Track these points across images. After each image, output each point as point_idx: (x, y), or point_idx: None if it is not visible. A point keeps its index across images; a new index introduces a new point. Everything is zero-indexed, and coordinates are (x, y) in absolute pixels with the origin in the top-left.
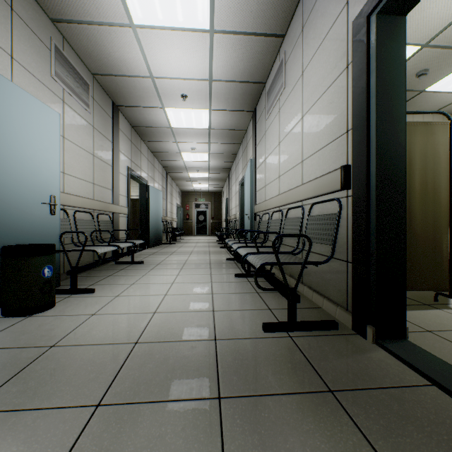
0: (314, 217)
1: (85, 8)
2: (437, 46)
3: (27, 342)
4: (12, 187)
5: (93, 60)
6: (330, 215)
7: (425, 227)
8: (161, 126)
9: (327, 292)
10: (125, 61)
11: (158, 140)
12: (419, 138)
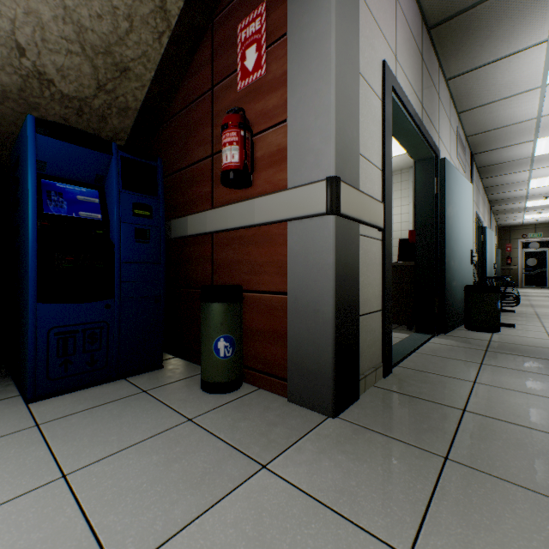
0: None
1: (497, 94)
2: None
3: (527, 344)
4: (462, 246)
5: (475, 126)
6: None
7: None
8: (517, 159)
9: None
10: (512, 115)
11: (502, 174)
12: None
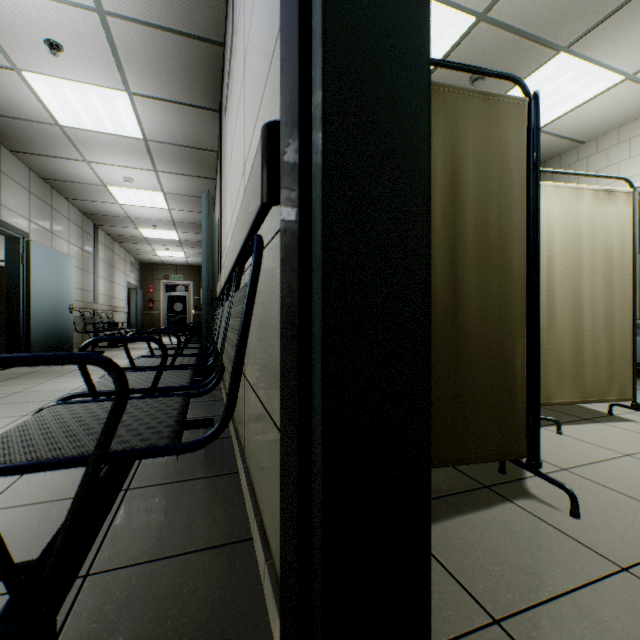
0: (236, 296)
1: None
2: (499, 23)
3: None
4: None
5: None
6: (245, 286)
7: (485, 322)
8: (35, 119)
9: (262, 499)
10: None
11: (45, 153)
12: (473, 125)
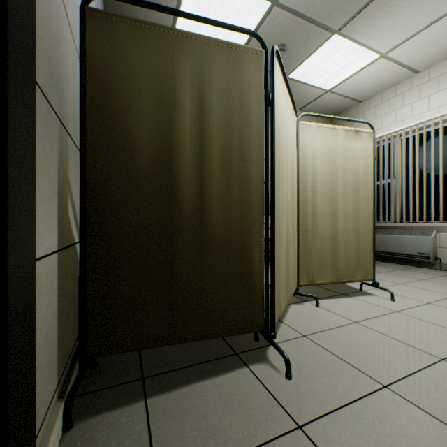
0: None
1: None
2: (288, 9)
3: None
4: None
5: None
6: None
7: (228, 224)
8: None
9: None
10: None
11: None
12: (218, 68)
